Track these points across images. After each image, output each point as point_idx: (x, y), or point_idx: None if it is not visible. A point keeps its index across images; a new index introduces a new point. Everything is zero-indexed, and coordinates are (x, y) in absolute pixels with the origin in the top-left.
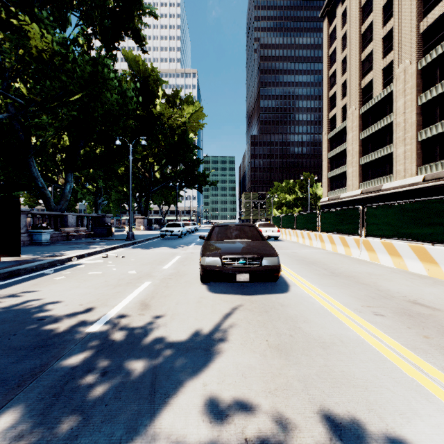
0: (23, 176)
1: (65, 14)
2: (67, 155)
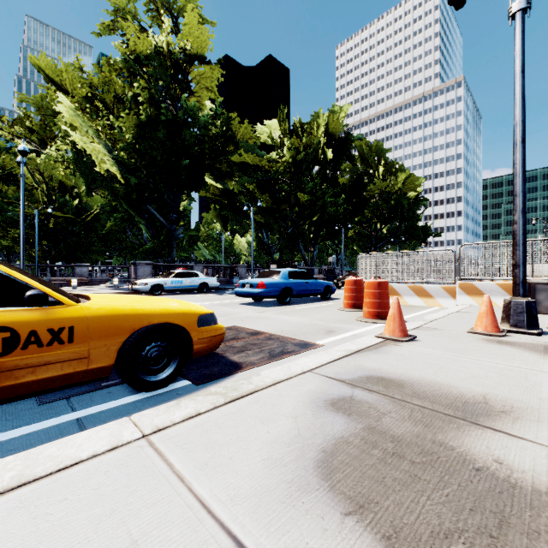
0: (296, 249)
1: (312, 167)
2: (314, 236)
